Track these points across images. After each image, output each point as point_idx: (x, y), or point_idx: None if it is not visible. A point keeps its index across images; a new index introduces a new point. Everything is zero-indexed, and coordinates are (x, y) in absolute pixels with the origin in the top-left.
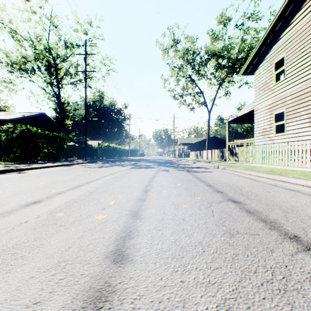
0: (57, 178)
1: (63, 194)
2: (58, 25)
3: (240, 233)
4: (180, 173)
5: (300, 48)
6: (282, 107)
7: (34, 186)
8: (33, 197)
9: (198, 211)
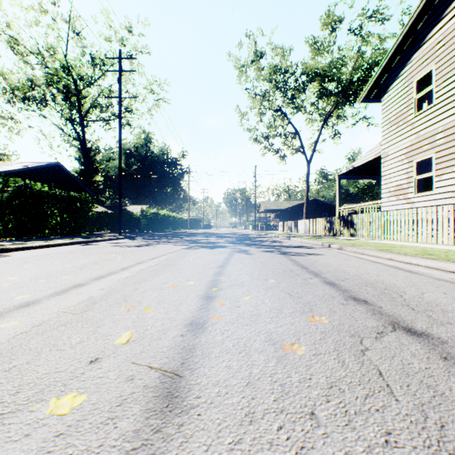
0: (52, 266)
1: (30, 308)
2: (81, 31)
3: None
4: (270, 257)
5: None
6: (428, 150)
7: None
8: None
9: (341, 370)
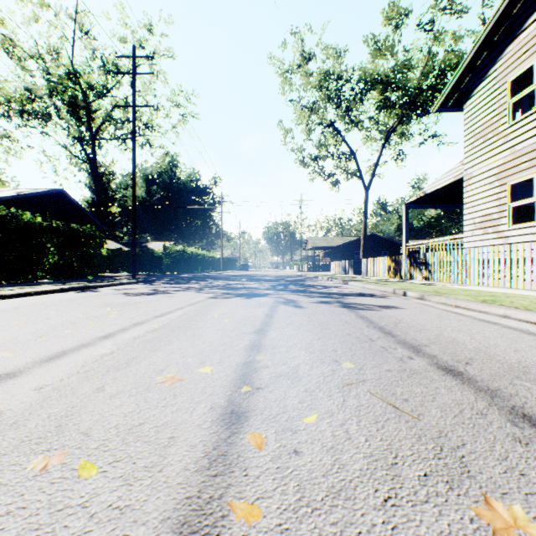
0: (0, 331)
1: None
2: (90, 29)
3: None
4: (330, 313)
5: None
6: (528, 169)
7: None
8: None
9: None
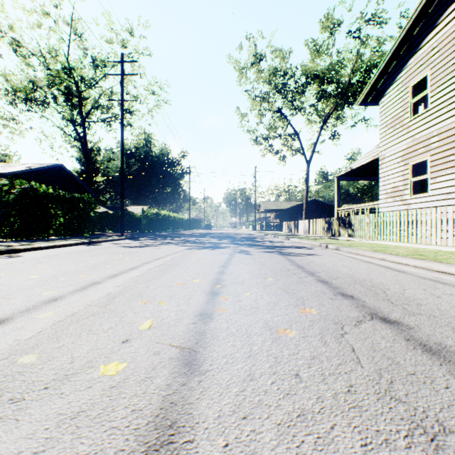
0: (65, 266)
1: (59, 302)
2: (83, 33)
3: (452, 431)
4: (269, 258)
5: (454, 61)
6: (423, 153)
7: (16, 284)
8: (1, 308)
9: (322, 347)
